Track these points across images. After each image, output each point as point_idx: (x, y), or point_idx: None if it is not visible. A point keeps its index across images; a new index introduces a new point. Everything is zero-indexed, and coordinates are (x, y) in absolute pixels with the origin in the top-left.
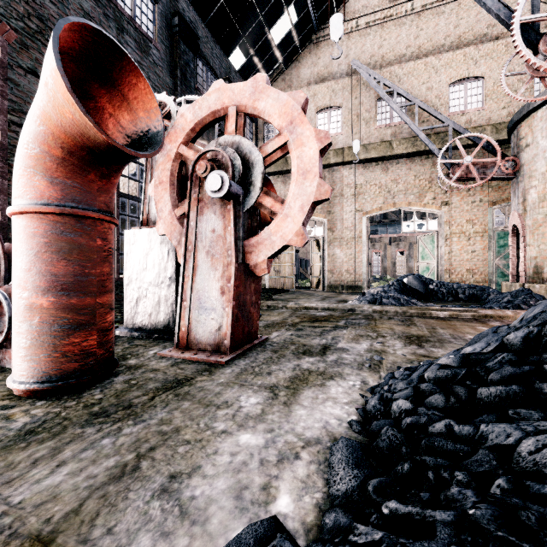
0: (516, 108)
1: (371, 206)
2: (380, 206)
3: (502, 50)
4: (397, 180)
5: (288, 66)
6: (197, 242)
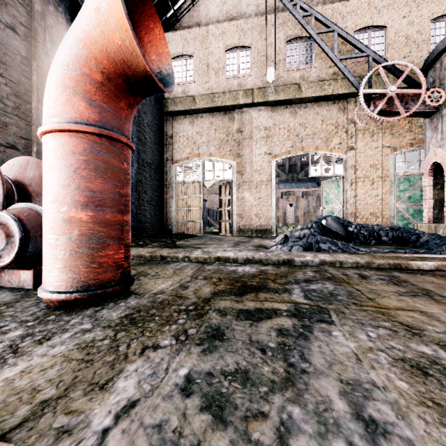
0: (415, 59)
1: (280, 149)
2: (289, 149)
3: (403, 2)
4: (305, 124)
5: (196, 2)
6: None
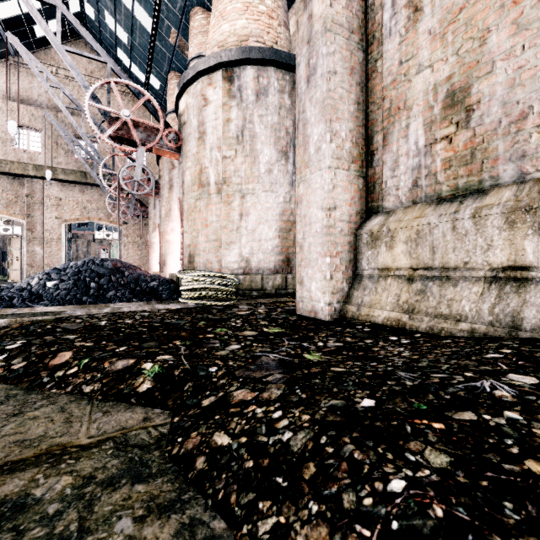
0: None
1: (70, 216)
2: (78, 217)
3: None
4: (92, 201)
5: None
6: None
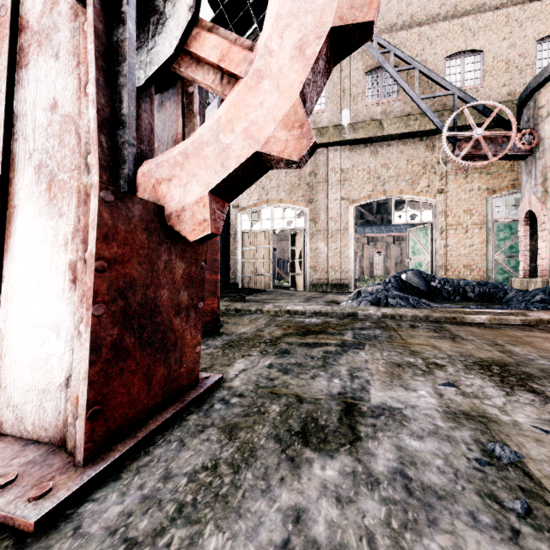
0: (517, 87)
1: (358, 194)
2: (369, 194)
3: (503, 22)
4: (388, 165)
5: None
6: (14, 142)
